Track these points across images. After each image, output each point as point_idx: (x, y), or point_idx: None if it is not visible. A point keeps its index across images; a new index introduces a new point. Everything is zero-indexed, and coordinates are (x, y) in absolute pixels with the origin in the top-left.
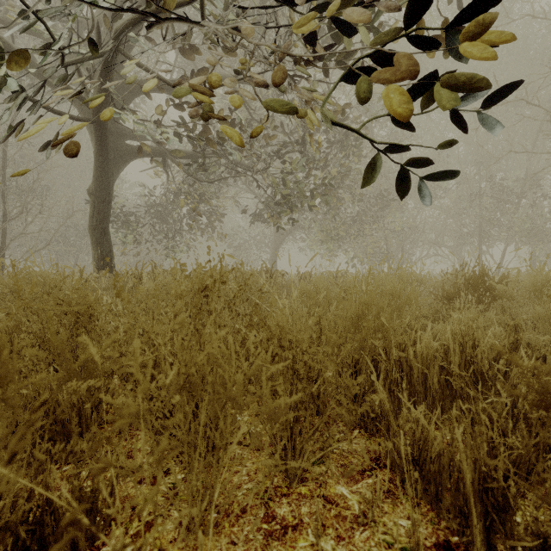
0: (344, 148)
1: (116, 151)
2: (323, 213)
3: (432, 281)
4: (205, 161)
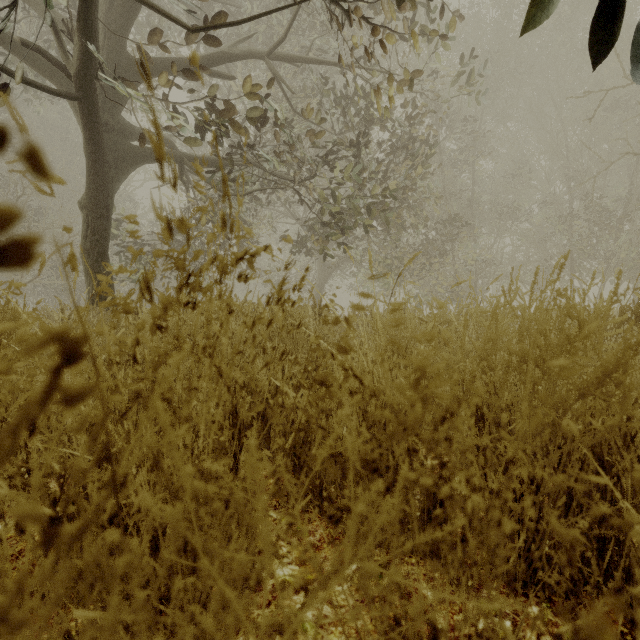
0: (409, 154)
1: (117, 153)
2: (379, 240)
3: None
4: (232, 166)
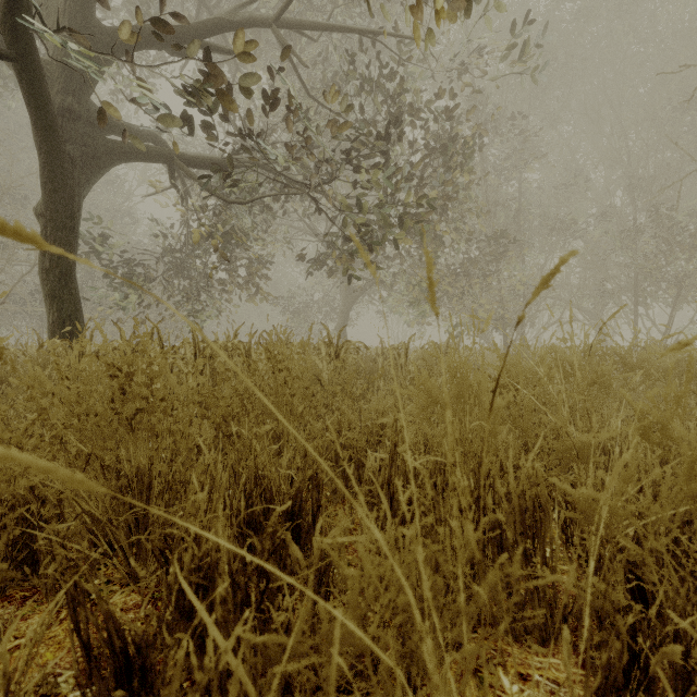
0: (450, 155)
1: (85, 148)
2: (412, 260)
3: (654, 362)
4: (231, 165)
